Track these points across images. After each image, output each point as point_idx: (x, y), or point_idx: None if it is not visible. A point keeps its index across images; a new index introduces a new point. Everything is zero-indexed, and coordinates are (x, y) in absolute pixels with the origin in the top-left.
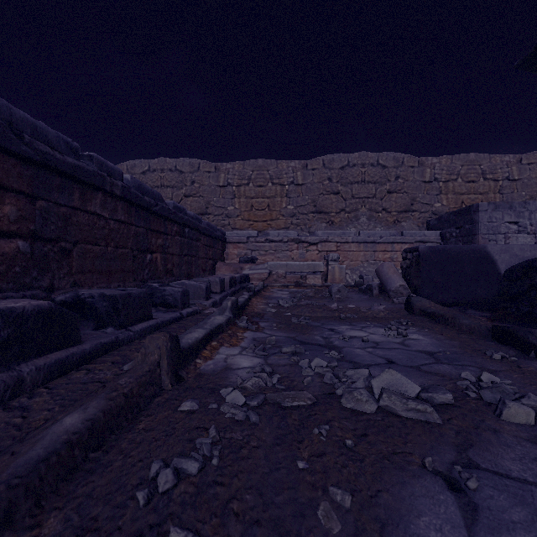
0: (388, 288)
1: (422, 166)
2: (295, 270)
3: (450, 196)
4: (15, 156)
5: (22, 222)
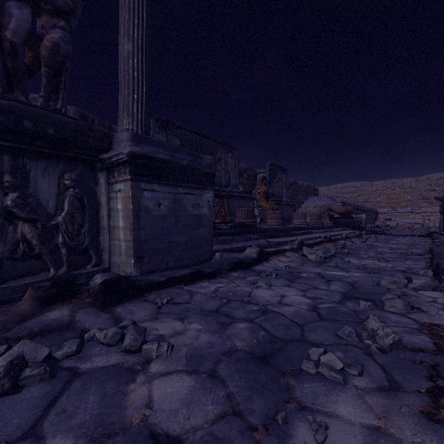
0: (428, 227)
1: None
2: (409, 223)
3: None
4: (361, 210)
5: None
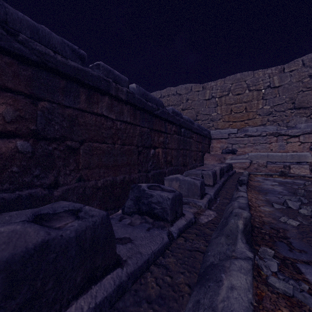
0: None
1: None
2: (277, 160)
3: None
4: (10, 55)
5: (21, 122)
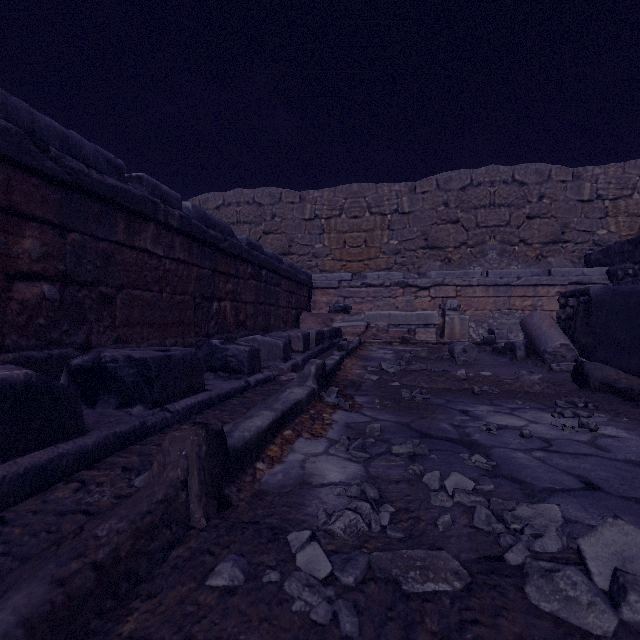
0: (541, 348)
1: (578, 180)
2: (401, 322)
3: (621, 219)
4: (38, 175)
5: (48, 261)
